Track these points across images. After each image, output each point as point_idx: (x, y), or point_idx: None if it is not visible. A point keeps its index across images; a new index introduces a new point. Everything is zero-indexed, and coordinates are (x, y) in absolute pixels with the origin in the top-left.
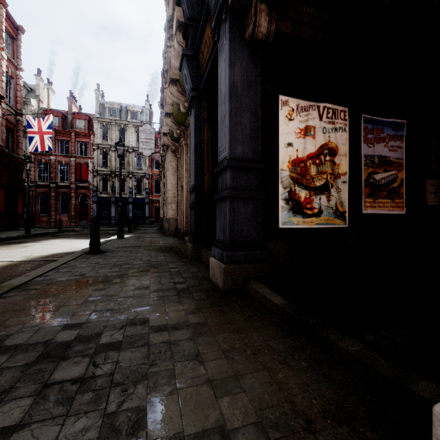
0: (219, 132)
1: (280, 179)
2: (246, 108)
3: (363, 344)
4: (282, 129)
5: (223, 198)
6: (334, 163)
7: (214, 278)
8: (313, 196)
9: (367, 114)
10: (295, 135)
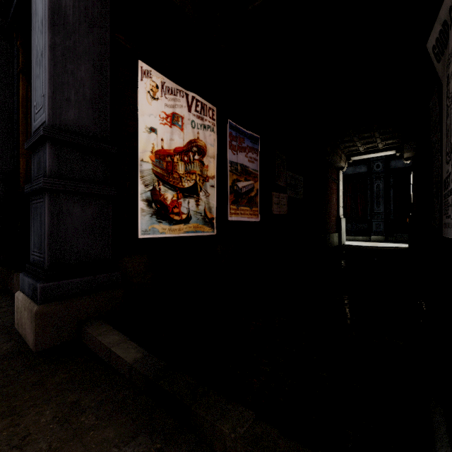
0: (34, 80)
1: (139, 172)
2: (84, 54)
3: (253, 412)
4: (143, 107)
5: (39, 191)
6: (203, 163)
7: (21, 329)
8: (181, 199)
9: (232, 120)
10: (160, 119)
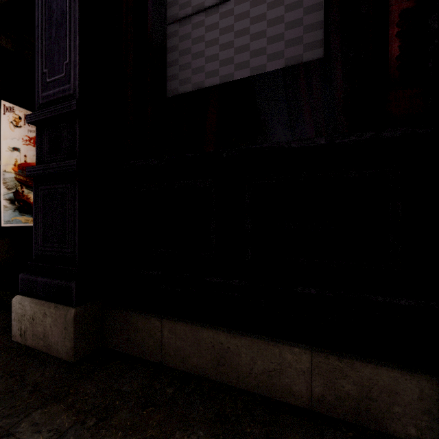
0: None
1: (2, 179)
2: None
3: None
4: (6, 133)
5: None
6: None
7: None
8: None
9: None
10: (24, 141)
